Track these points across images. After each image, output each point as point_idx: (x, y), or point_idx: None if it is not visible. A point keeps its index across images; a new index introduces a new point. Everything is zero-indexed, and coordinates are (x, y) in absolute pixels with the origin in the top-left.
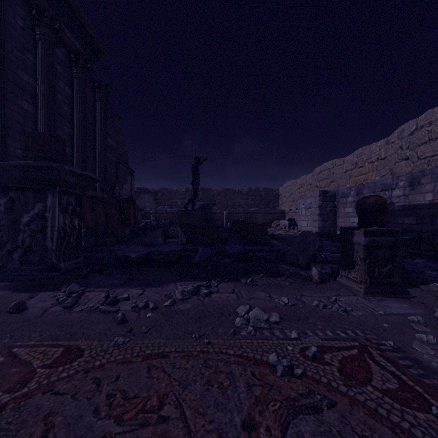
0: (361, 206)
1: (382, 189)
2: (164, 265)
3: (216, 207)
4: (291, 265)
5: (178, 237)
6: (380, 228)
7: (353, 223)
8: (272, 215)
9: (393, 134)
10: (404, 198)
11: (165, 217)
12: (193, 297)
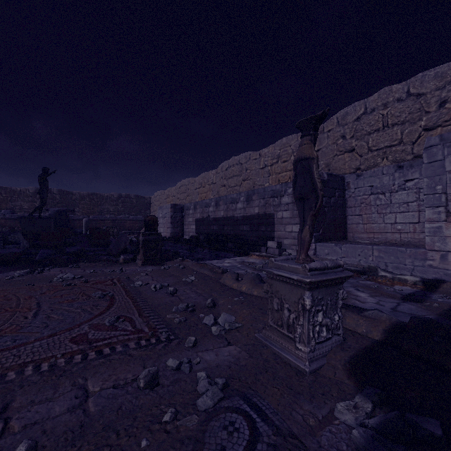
0: (145, 221)
1: (205, 206)
2: (4, 264)
3: (79, 212)
4: (109, 255)
5: (20, 243)
6: (151, 232)
7: (192, 229)
8: (141, 223)
9: (219, 167)
10: (213, 213)
11: (2, 224)
12: (29, 275)
